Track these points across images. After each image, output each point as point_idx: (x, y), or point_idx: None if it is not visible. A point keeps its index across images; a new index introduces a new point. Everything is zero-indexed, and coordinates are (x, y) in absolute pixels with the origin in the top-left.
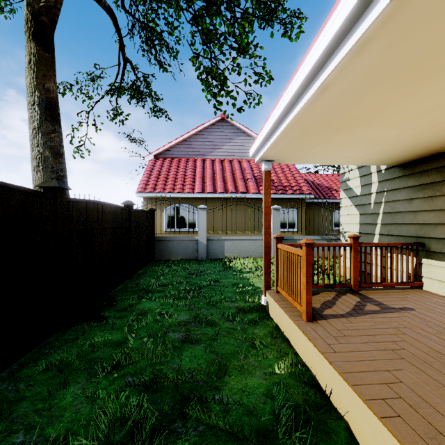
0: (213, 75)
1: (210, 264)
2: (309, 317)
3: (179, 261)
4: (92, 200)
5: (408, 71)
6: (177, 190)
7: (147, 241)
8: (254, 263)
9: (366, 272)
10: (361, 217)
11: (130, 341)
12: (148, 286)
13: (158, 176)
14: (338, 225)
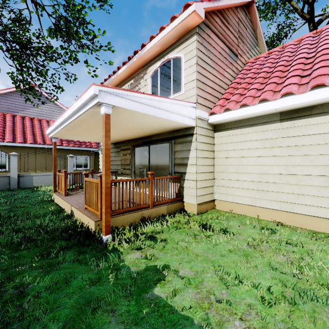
0: (24, 84)
1: (21, 191)
2: (66, 195)
3: None
4: None
5: (82, 130)
6: None
7: None
8: None
9: None
10: None
11: None
12: None
13: None
14: None
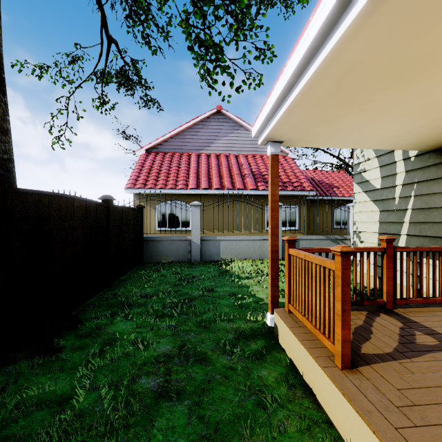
0: (206, 45)
1: (204, 267)
2: (347, 363)
3: (170, 264)
4: (48, 192)
5: None
6: (169, 186)
7: (133, 242)
8: (254, 266)
9: (402, 285)
10: (382, 214)
11: (80, 396)
12: (128, 297)
13: (149, 171)
14: (345, 224)
